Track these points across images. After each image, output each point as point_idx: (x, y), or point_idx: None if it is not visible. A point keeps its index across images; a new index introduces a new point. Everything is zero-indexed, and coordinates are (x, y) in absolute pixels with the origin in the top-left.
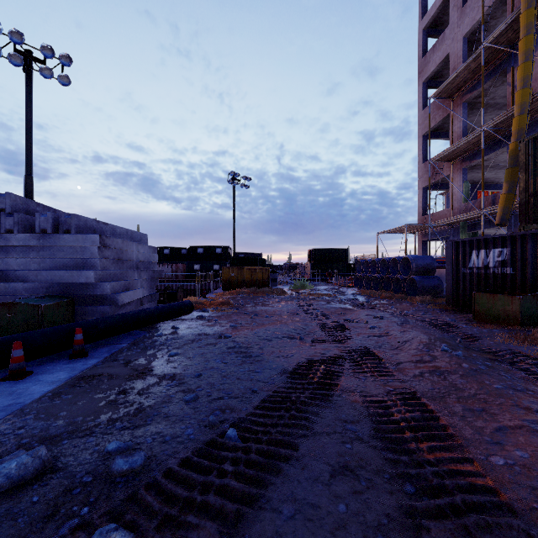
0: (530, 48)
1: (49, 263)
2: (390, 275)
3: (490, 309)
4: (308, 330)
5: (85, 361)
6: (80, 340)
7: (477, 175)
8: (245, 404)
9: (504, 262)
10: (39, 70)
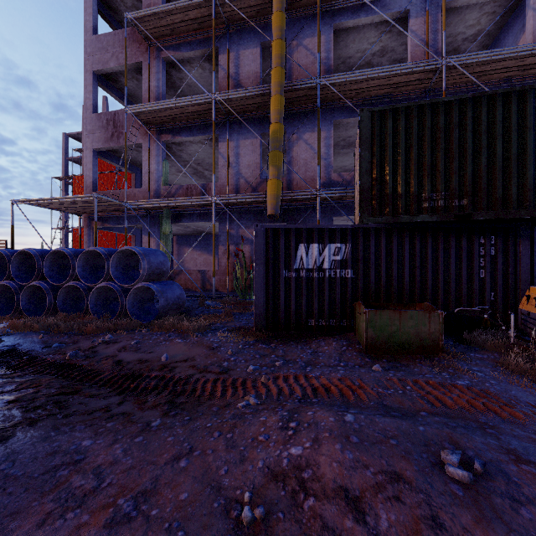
0: (284, 28)
1: None
2: (79, 282)
3: (395, 334)
4: None
5: None
6: None
7: None
8: None
9: (343, 262)
10: None
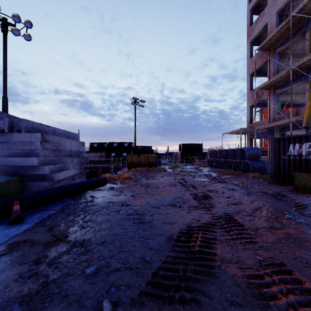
0: None
1: (6, 152)
2: (231, 159)
3: (307, 184)
4: (184, 199)
5: (19, 226)
6: (17, 210)
7: (283, 98)
8: (138, 278)
9: None
10: (11, 30)
